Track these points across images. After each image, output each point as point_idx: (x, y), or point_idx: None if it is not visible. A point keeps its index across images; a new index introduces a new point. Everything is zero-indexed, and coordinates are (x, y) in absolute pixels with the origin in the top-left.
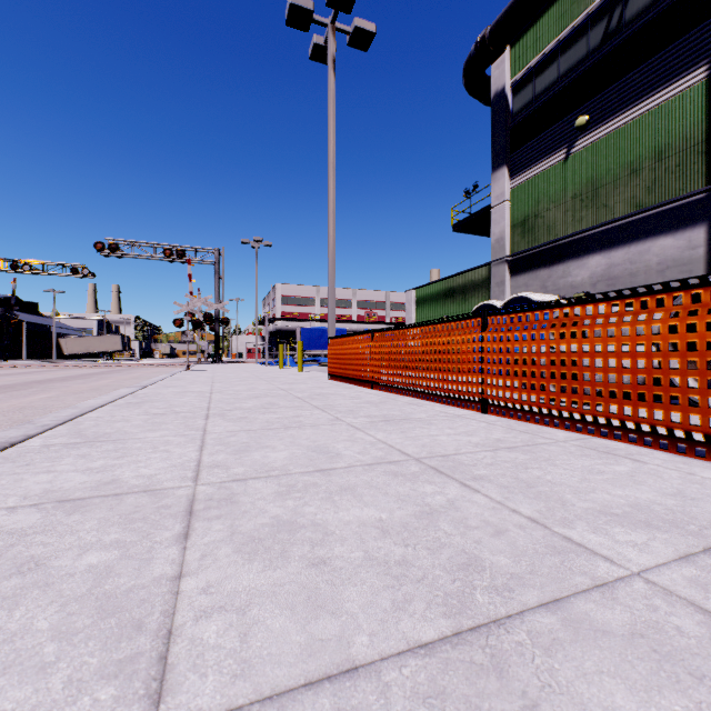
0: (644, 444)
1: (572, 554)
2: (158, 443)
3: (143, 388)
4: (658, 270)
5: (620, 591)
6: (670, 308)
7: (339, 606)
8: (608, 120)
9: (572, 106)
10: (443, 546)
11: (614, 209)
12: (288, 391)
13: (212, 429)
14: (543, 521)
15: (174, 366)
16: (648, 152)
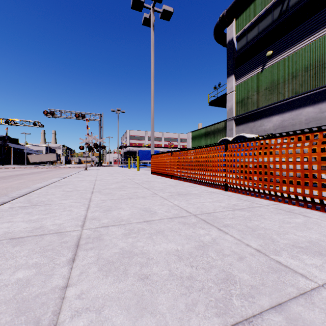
0: (307, 207)
1: (283, 272)
2: (66, 206)
3: (64, 178)
4: (305, 123)
5: (315, 298)
6: (321, 139)
7: (155, 307)
8: (281, 53)
9: (265, 46)
10: (212, 266)
11: (285, 94)
12: (132, 180)
13: (94, 199)
14: (264, 251)
15: (80, 167)
16: (300, 68)
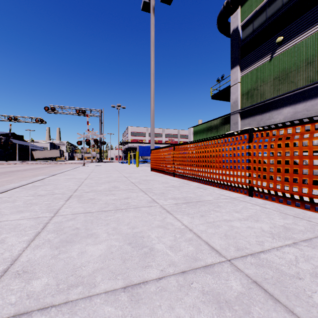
0: None
1: None
2: (6, 229)
3: (52, 175)
4: None
5: None
6: None
7: None
8: (294, 38)
9: (274, 32)
10: None
11: (297, 83)
12: (127, 178)
13: (63, 211)
14: None
15: (81, 163)
16: (317, 53)
